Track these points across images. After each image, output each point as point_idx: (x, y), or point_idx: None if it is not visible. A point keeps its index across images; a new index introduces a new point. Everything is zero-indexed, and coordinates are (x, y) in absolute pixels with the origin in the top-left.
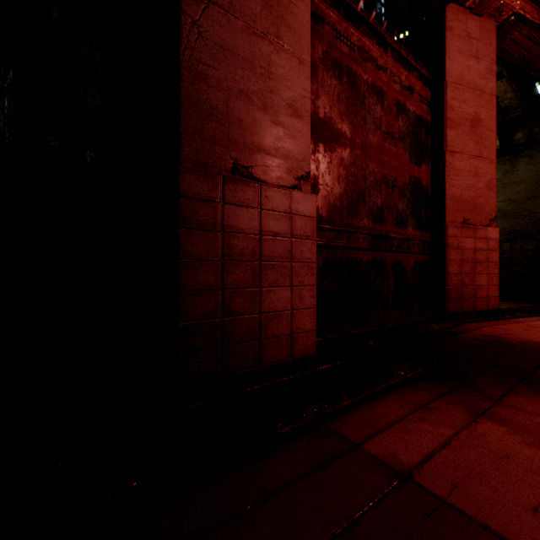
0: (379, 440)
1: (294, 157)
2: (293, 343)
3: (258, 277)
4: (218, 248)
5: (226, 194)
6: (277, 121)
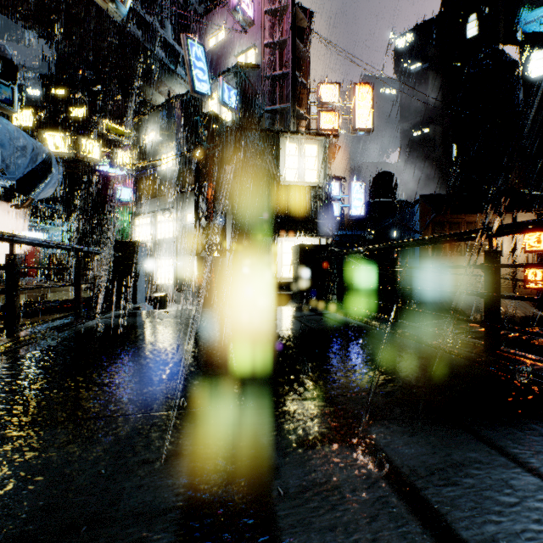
0: None
1: None
2: None
3: None
4: None
5: None
6: None
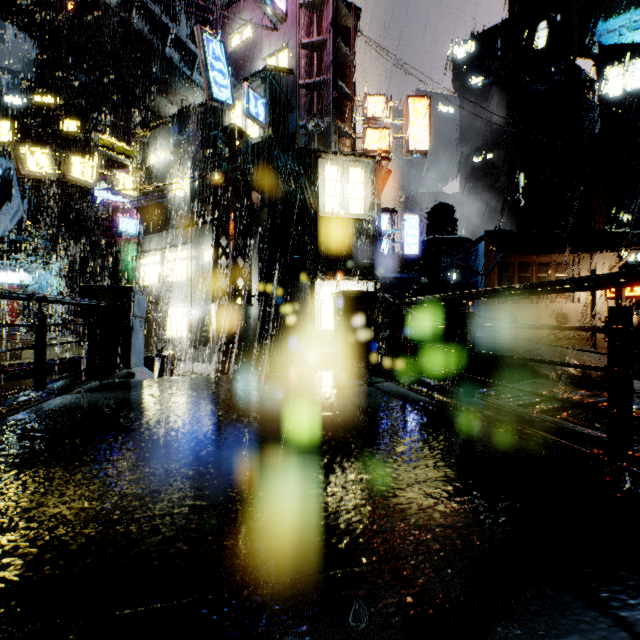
0: None
1: None
2: None
3: None
4: None
5: None
6: None
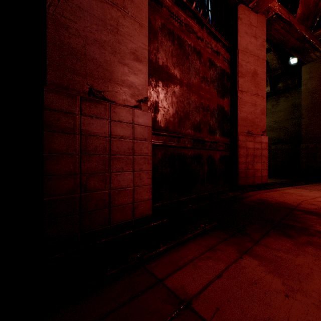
0: (176, 275)
1: (136, 87)
2: (134, 209)
3: (108, 165)
4: (77, 146)
5: (83, 109)
6: (123, 62)
